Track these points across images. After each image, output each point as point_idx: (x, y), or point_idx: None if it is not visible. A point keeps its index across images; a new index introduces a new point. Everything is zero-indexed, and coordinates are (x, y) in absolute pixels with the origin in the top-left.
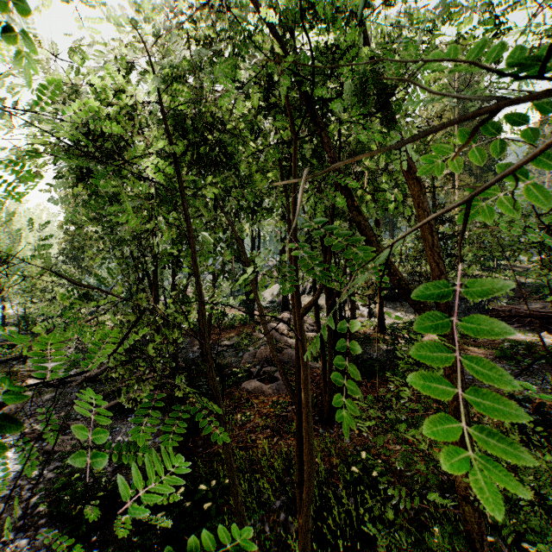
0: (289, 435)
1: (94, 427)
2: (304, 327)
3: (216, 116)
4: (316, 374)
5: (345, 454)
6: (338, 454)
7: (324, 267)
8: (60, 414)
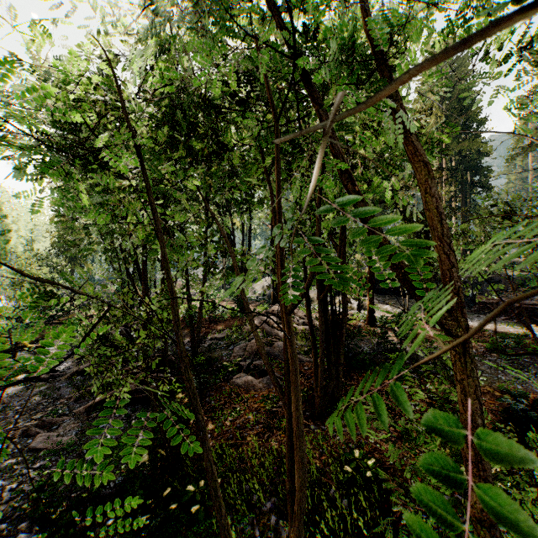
0: (280, 432)
1: (81, 423)
2: (295, 320)
3: (203, 98)
4: (306, 368)
5: (337, 452)
6: (330, 452)
7: None
8: (48, 409)
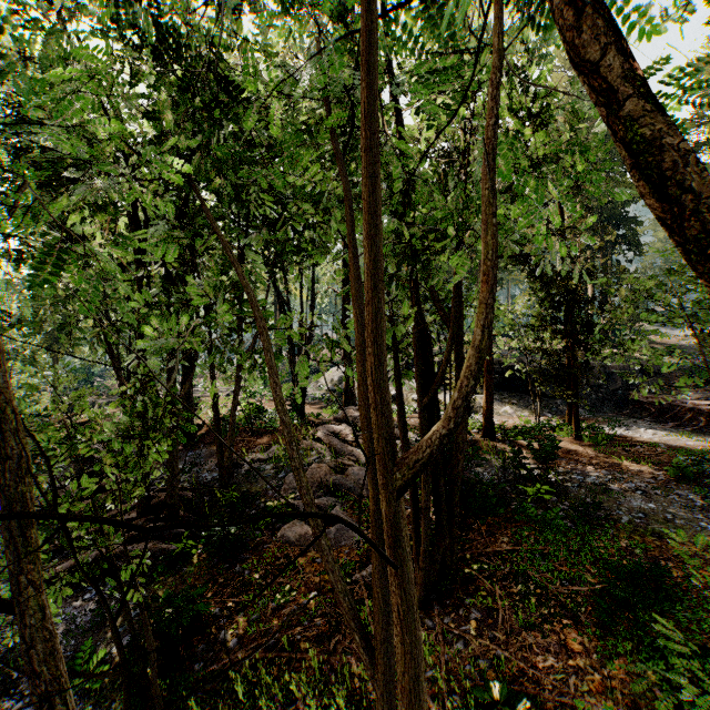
0: None
1: None
2: None
3: None
4: None
5: (458, 678)
6: (445, 677)
7: (417, 341)
8: None
